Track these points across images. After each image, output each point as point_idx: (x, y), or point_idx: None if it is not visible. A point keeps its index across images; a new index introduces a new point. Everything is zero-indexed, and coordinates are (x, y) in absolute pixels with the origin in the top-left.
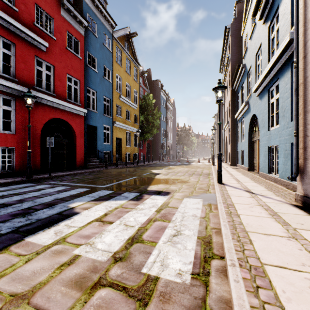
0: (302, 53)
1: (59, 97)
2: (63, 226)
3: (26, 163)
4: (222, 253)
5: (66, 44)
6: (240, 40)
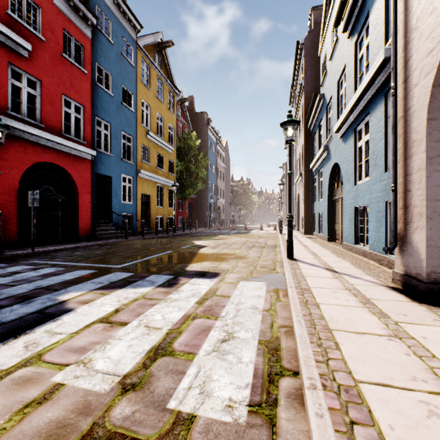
0: (403, 75)
1: (50, 130)
2: (42, 334)
3: None
4: (296, 366)
5: (61, 49)
6: (317, 61)
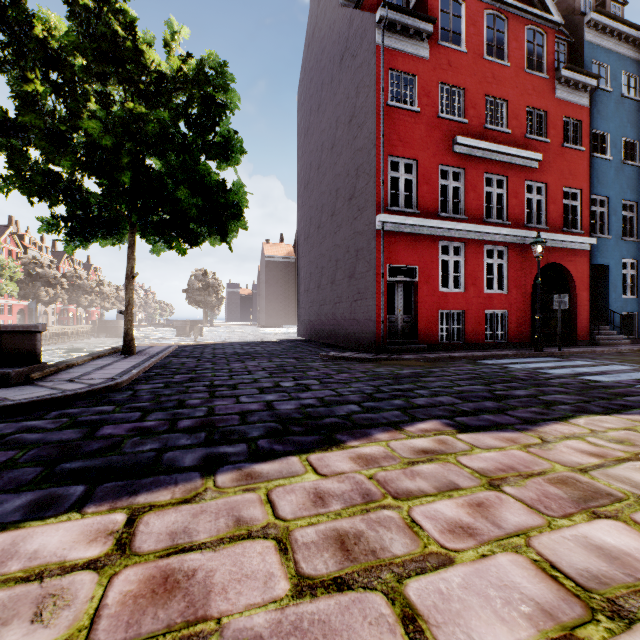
0: None
1: (552, 229)
2: None
3: (516, 331)
4: None
5: (560, 140)
6: None
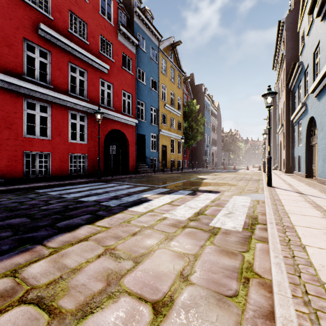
0: None
1: (116, 111)
2: (147, 205)
3: (94, 167)
4: (265, 223)
5: (121, 64)
6: (297, 33)
